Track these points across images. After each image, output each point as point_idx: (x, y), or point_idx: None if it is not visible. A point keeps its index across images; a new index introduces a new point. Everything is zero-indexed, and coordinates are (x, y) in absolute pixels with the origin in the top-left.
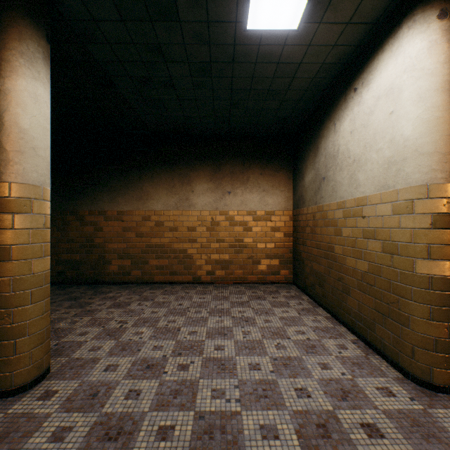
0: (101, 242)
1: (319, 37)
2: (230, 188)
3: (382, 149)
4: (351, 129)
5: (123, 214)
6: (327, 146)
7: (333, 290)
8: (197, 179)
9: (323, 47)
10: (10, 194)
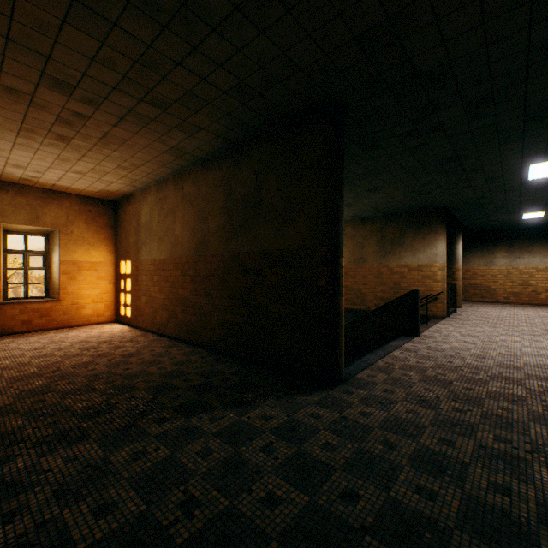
0: None
1: None
2: (518, 255)
3: None
4: None
5: None
6: None
7: None
8: (497, 251)
9: None
10: (457, 268)
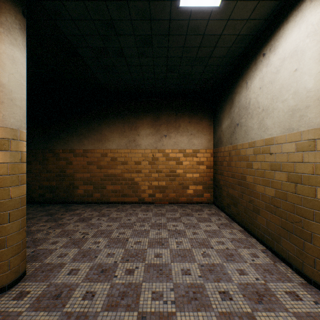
0: (71, 173)
1: (236, 13)
2: (166, 132)
3: (287, 100)
4: (261, 86)
5: (87, 152)
6: (240, 100)
7: (245, 210)
8: (141, 126)
9: (239, 21)
10: None
